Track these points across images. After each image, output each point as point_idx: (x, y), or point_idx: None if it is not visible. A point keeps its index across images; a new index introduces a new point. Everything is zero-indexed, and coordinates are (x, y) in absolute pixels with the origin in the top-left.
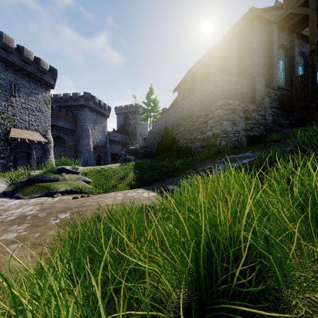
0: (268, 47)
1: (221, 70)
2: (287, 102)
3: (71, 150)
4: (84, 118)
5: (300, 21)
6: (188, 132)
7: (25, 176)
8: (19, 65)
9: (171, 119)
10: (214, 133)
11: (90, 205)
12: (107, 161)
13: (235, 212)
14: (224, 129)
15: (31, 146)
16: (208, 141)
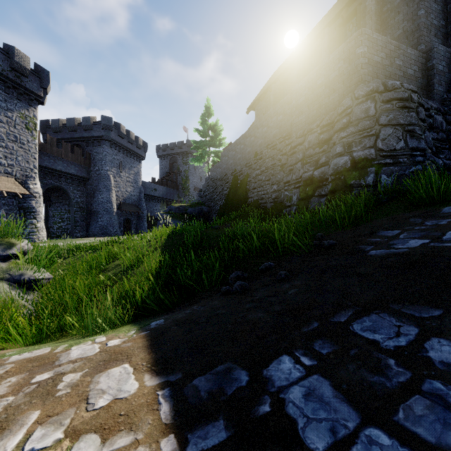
0: None
1: None
2: None
3: (80, 210)
4: (102, 158)
5: None
6: (280, 170)
7: None
8: None
9: (246, 150)
10: (357, 159)
11: None
12: (141, 228)
13: None
14: (385, 147)
15: None
16: (341, 179)
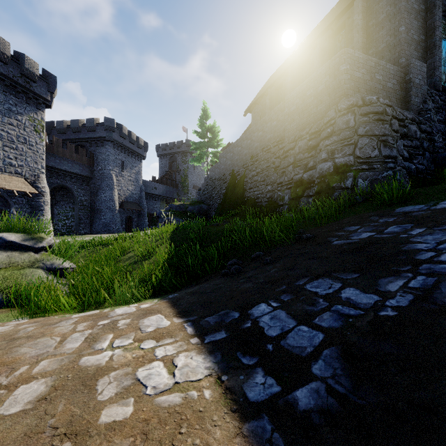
0: (423, 12)
1: None
2: None
3: (84, 208)
4: (105, 158)
5: None
6: (274, 172)
7: None
8: None
9: (243, 152)
10: (338, 165)
11: None
12: (142, 225)
13: None
14: (362, 155)
15: (7, 200)
16: (325, 182)
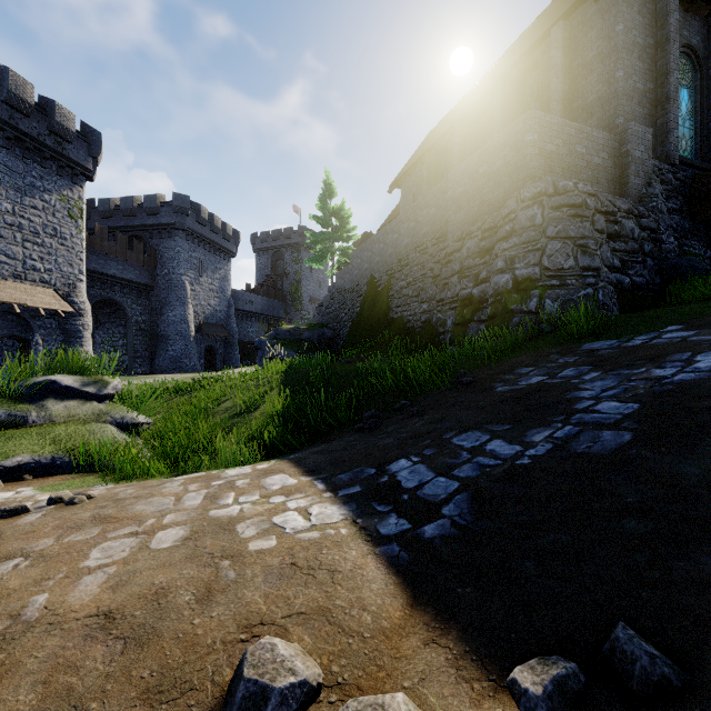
0: (651, 49)
1: None
2: None
3: (141, 334)
4: (174, 257)
5: None
6: (432, 283)
7: None
8: None
9: (386, 252)
10: (519, 278)
11: None
12: (231, 360)
13: None
14: (551, 265)
15: (29, 322)
16: (501, 303)
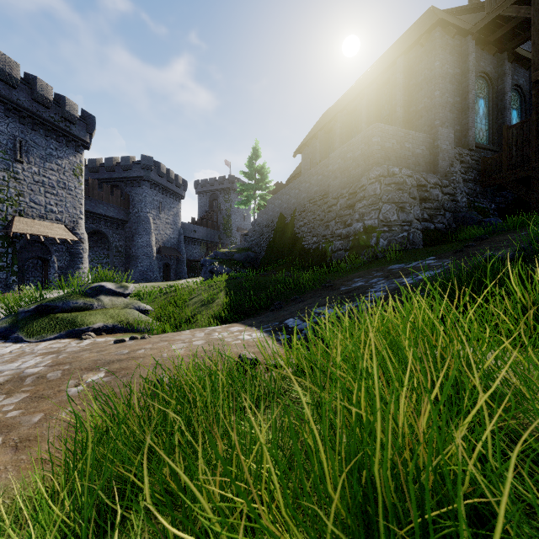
0: (458, 76)
1: (378, 117)
2: (493, 171)
3: (119, 254)
4: (142, 200)
5: (515, 31)
6: (319, 224)
7: (33, 300)
8: (29, 108)
9: (291, 201)
10: (366, 226)
11: (144, 356)
12: (181, 273)
13: (433, 387)
14: (384, 219)
15: (49, 248)
16: (357, 240)
